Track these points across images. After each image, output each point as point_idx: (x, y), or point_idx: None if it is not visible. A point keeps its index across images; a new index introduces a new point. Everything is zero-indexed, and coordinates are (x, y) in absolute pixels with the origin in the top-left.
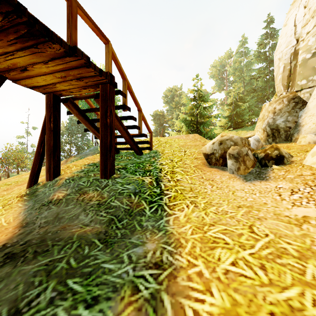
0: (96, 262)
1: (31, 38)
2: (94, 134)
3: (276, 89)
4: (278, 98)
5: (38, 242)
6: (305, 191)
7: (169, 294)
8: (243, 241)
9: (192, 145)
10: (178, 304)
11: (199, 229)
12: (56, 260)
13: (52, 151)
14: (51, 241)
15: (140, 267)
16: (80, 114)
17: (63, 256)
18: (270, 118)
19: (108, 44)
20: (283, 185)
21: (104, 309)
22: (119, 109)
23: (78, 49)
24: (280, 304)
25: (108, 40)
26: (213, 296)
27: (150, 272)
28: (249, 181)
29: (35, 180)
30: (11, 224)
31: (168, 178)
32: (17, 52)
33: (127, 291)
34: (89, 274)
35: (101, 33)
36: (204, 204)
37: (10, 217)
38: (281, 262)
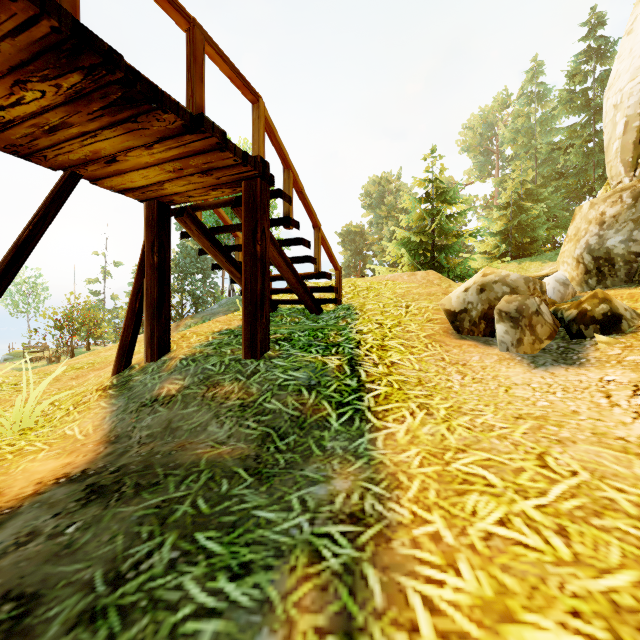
0: (242, 507)
1: (128, 106)
2: (230, 273)
3: (607, 172)
4: (610, 193)
5: (140, 469)
6: None
7: (377, 567)
8: (524, 482)
9: (422, 294)
10: (394, 585)
11: (436, 458)
12: (173, 501)
13: (156, 308)
14: (162, 468)
15: (324, 519)
16: (206, 238)
17: (185, 493)
18: (592, 235)
19: (259, 103)
20: (616, 377)
21: (263, 583)
22: (277, 225)
23: (206, 119)
24: (593, 599)
25: (258, 95)
26: (461, 576)
27: (341, 529)
28: (542, 367)
29: (126, 361)
30: (91, 437)
31: (373, 360)
32: (102, 130)
33: (301, 558)
34: (232, 526)
35: (245, 84)
36: (445, 410)
37: (88, 426)
38: (601, 524)
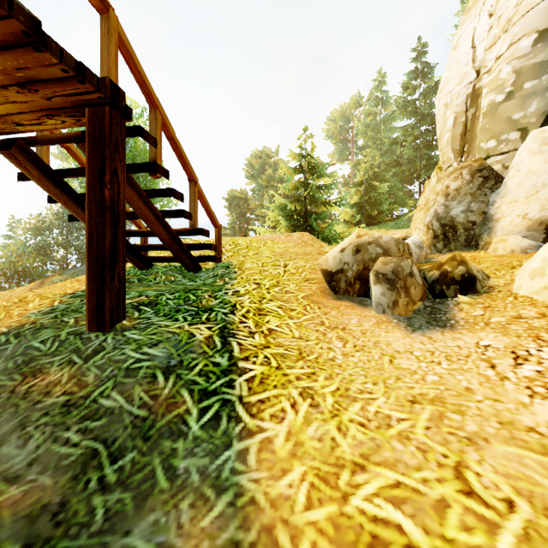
0: None
1: None
2: None
3: (440, 157)
4: (452, 170)
5: None
6: (544, 357)
7: None
8: (456, 534)
9: (298, 253)
10: None
11: (328, 486)
12: None
13: None
14: None
15: None
16: (50, 181)
17: None
18: (439, 204)
19: (109, 14)
20: (491, 341)
21: None
22: (141, 171)
23: None
24: None
25: (107, 3)
26: None
27: None
28: (419, 331)
29: None
30: None
31: (248, 328)
32: None
33: None
34: None
35: None
36: (332, 396)
37: None
38: None
